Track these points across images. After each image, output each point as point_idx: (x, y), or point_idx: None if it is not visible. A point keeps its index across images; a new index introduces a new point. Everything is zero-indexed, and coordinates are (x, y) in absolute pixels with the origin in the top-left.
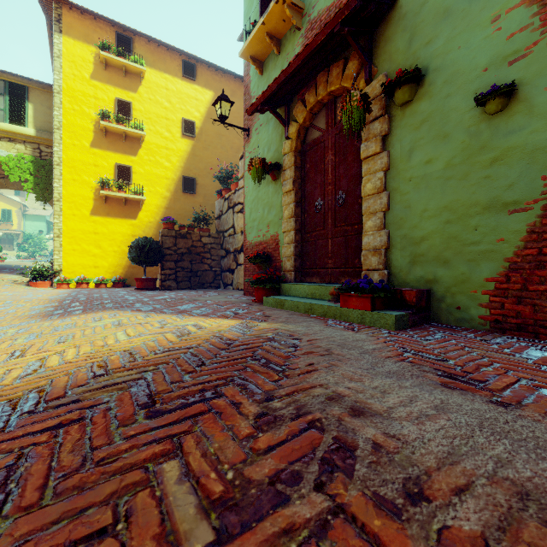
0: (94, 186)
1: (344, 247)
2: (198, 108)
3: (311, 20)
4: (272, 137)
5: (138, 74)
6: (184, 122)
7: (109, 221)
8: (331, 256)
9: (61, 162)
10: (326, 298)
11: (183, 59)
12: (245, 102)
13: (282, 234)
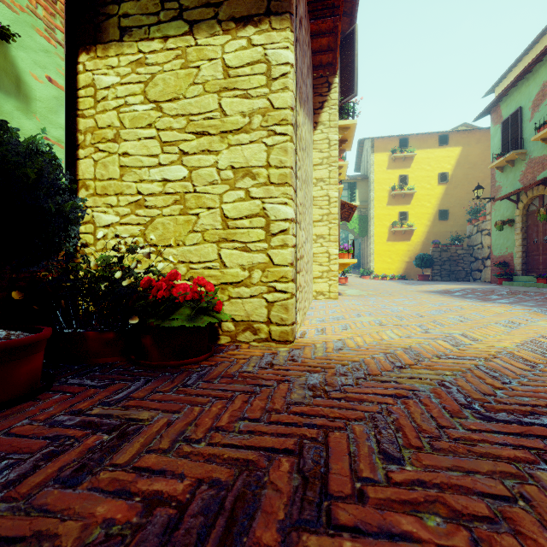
0: (388, 226)
1: (546, 260)
2: (449, 162)
3: (530, 159)
4: (508, 205)
5: (411, 157)
6: (439, 175)
7: (395, 244)
8: (541, 264)
9: (374, 217)
10: (534, 281)
11: (439, 135)
12: (491, 182)
13: (514, 253)
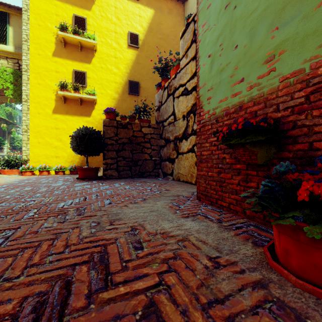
0: (55, 89)
1: None
2: (141, 23)
3: None
4: None
5: None
6: (129, 35)
7: (68, 118)
8: None
9: (29, 69)
10: None
11: None
12: None
13: None
